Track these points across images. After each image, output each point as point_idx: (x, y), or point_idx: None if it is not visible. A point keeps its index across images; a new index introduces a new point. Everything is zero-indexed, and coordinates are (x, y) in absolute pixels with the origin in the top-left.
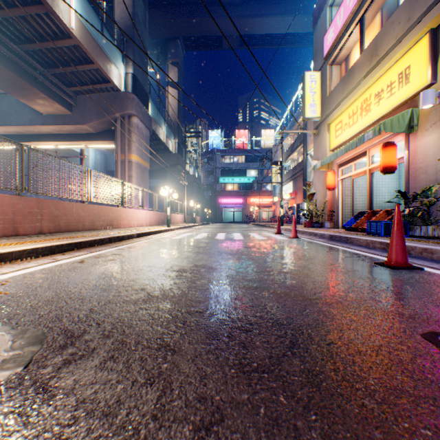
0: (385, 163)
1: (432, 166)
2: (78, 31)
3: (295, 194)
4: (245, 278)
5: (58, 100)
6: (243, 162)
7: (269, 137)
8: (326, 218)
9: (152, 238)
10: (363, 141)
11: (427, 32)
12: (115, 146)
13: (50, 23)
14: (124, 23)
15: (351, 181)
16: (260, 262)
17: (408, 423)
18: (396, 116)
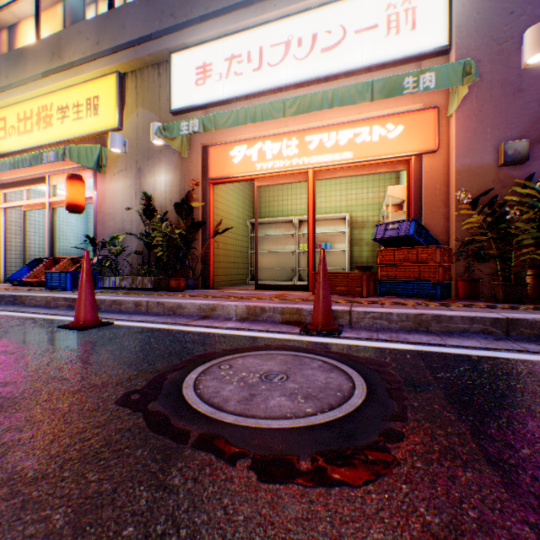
0: (73, 200)
1: (121, 214)
2: None
3: None
4: None
5: None
6: None
7: None
8: None
9: None
10: (43, 161)
11: (117, 73)
12: None
13: None
14: None
15: (25, 213)
16: None
17: (110, 538)
18: (86, 147)
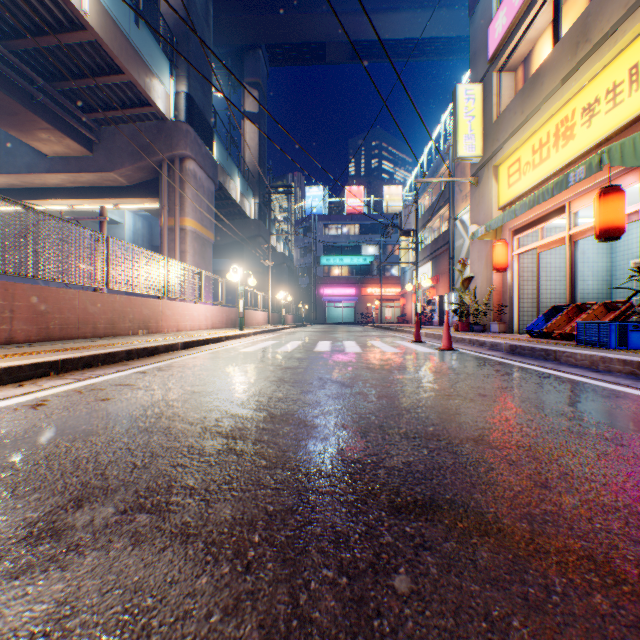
0: (605, 223)
1: None
2: (96, 19)
3: (436, 280)
4: (386, 464)
5: (70, 132)
6: (356, 234)
7: (395, 196)
8: (493, 316)
9: (210, 349)
10: (566, 185)
11: None
12: (160, 206)
13: (50, 4)
14: (174, 14)
15: (536, 256)
16: (408, 408)
17: None
18: (630, 138)
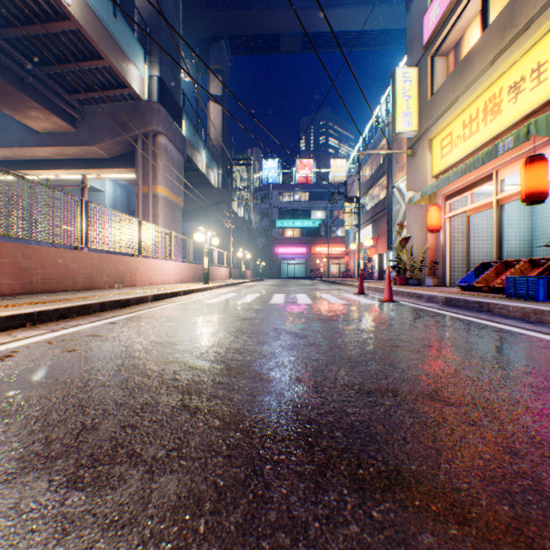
0: (530, 188)
1: None
2: (78, 10)
3: (376, 240)
4: (343, 424)
5: (57, 111)
6: (306, 201)
7: (340, 168)
8: (427, 272)
9: (177, 301)
10: (495, 154)
11: None
12: (136, 175)
13: None
14: (148, 8)
15: (466, 218)
16: (359, 360)
17: None
18: None
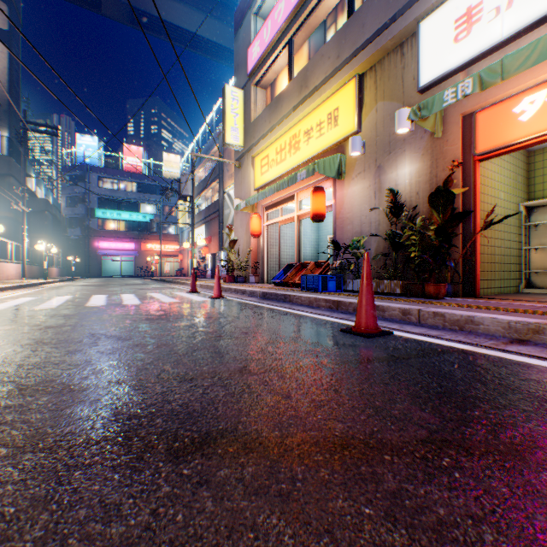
0: (316, 210)
1: (358, 217)
2: None
3: (210, 240)
4: (165, 411)
5: None
6: (136, 192)
7: (174, 164)
8: (251, 271)
9: None
10: (296, 180)
11: (355, 77)
12: None
13: None
14: None
15: (279, 228)
16: (186, 352)
17: None
18: (328, 158)
